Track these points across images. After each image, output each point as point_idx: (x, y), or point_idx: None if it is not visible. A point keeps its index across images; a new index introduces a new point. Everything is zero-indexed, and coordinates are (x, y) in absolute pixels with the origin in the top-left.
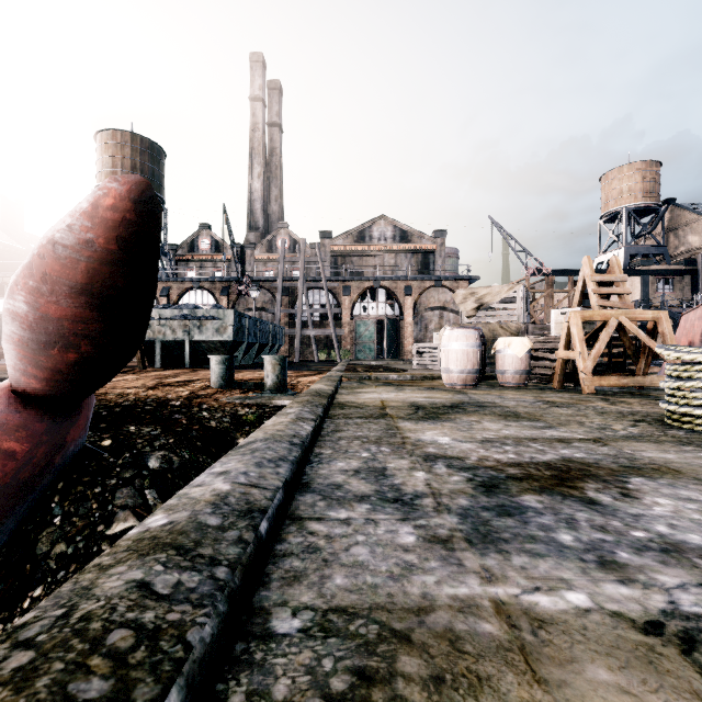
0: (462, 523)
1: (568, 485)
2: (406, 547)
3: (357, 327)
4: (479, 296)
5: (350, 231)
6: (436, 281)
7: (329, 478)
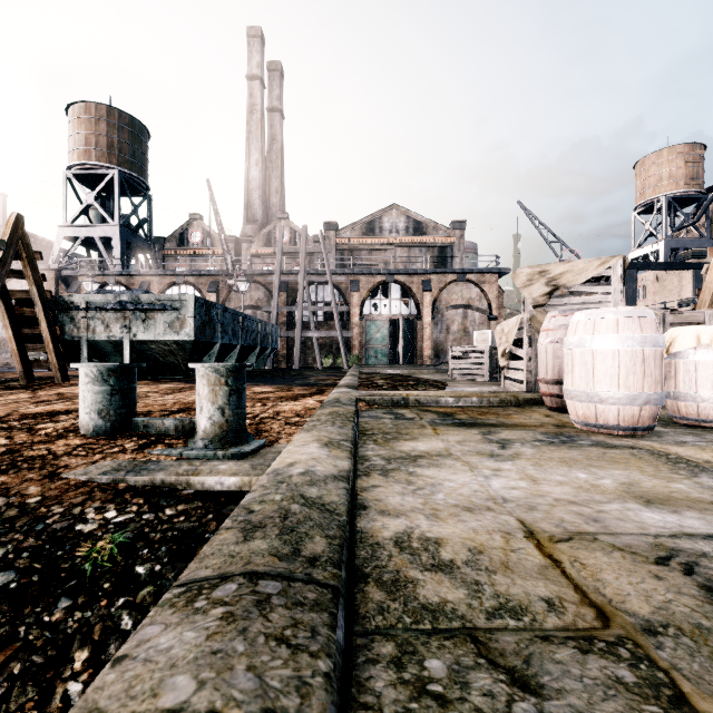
0: None
1: None
2: None
3: (366, 328)
4: (553, 276)
5: (358, 223)
6: (459, 274)
7: None
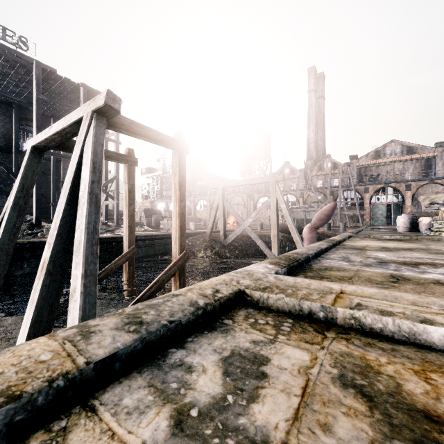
0: None
1: None
2: None
3: (373, 209)
4: (431, 198)
5: (369, 153)
6: (429, 180)
7: None
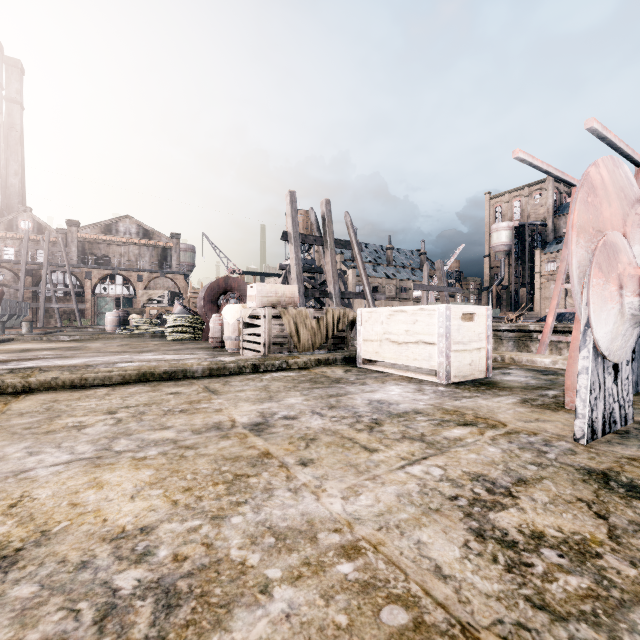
0: None
1: None
2: None
3: (98, 302)
4: (150, 294)
5: (98, 224)
6: (161, 273)
7: None
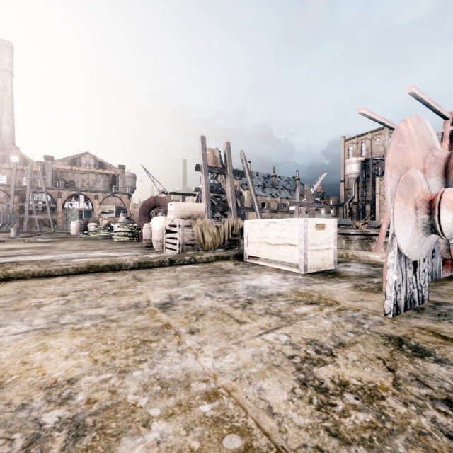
0: None
1: None
2: None
3: (66, 214)
4: (103, 208)
5: (66, 158)
6: (111, 193)
7: None
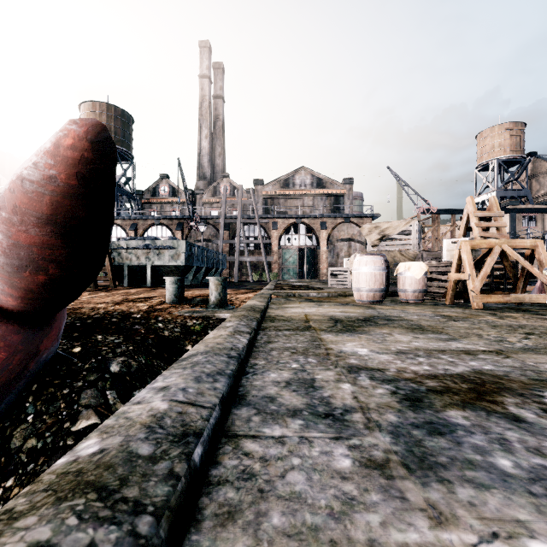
0: (395, 443)
1: (488, 399)
2: (343, 474)
3: (283, 254)
4: (382, 229)
5: (277, 180)
6: (345, 218)
7: (263, 390)
